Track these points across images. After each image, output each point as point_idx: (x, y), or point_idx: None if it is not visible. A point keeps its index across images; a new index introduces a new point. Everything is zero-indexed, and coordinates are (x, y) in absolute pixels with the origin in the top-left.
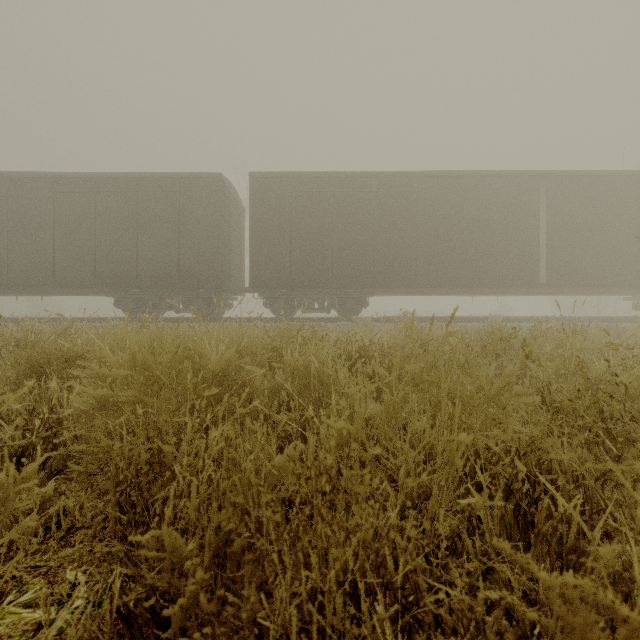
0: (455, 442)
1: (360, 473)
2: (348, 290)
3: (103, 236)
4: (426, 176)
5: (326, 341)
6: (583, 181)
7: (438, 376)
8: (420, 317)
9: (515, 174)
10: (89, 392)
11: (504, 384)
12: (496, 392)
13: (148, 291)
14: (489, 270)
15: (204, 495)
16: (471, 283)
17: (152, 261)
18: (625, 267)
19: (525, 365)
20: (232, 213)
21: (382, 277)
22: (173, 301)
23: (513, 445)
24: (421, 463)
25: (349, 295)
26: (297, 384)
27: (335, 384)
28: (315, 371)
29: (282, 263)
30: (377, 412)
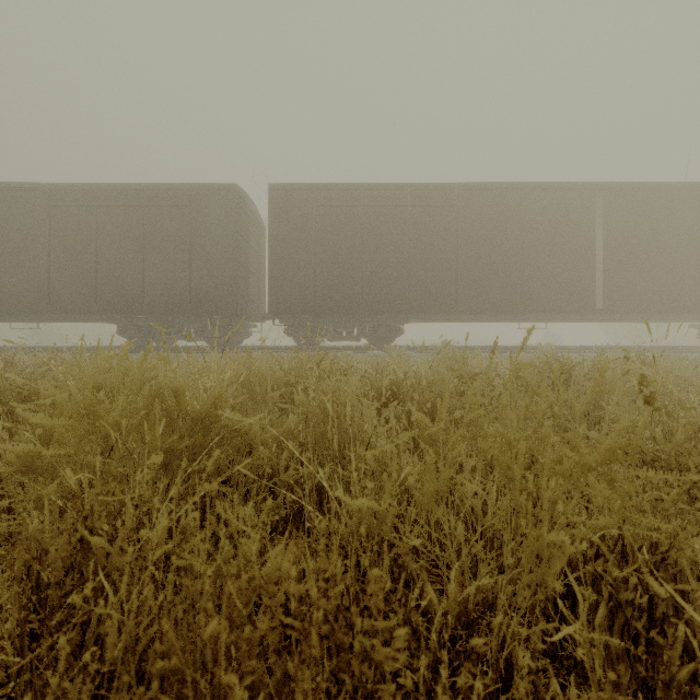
0: (544, 543)
1: (388, 626)
2: (380, 316)
3: (105, 255)
4: (468, 188)
5: (351, 374)
6: (644, 194)
7: (503, 427)
8: (461, 346)
9: (568, 186)
10: (7, 449)
11: (618, 446)
12: (603, 458)
13: (156, 317)
14: (538, 294)
15: (133, 632)
16: (518, 308)
17: (160, 283)
18: (691, 290)
19: (595, 404)
20: (250, 230)
21: (418, 301)
22: (158, 325)
23: (618, 532)
24: (478, 551)
25: (381, 322)
26: (311, 431)
27: (360, 431)
28: (333, 414)
29: (306, 286)
30: (415, 472)
